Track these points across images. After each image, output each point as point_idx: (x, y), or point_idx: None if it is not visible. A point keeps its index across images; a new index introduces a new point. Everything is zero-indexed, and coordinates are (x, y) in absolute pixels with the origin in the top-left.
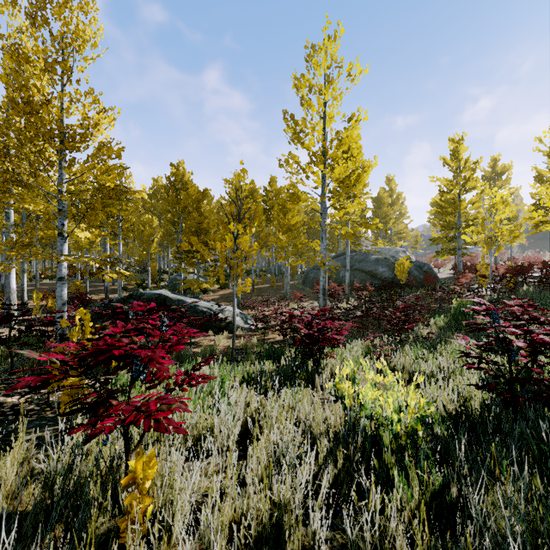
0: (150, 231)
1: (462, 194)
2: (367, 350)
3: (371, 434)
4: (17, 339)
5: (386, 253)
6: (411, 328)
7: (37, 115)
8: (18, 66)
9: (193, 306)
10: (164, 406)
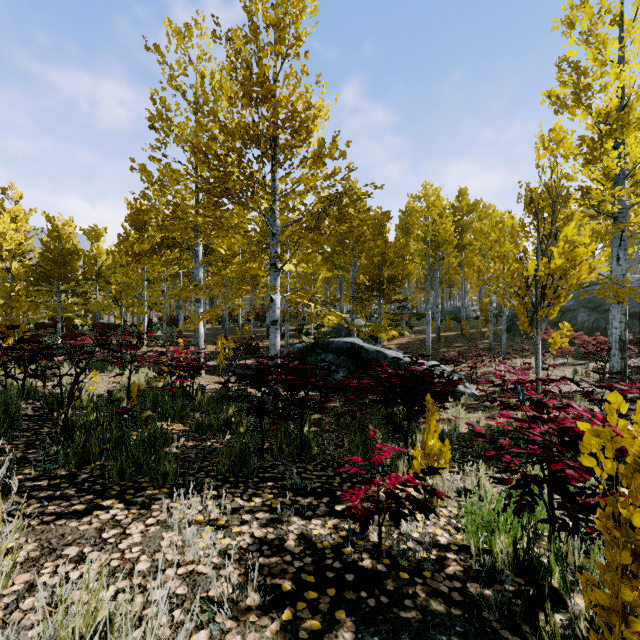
0: (314, 268)
1: None
2: None
3: None
4: (275, 410)
5: None
6: None
7: (270, 99)
8: (244, 44)
9: (396, 360)
10: None
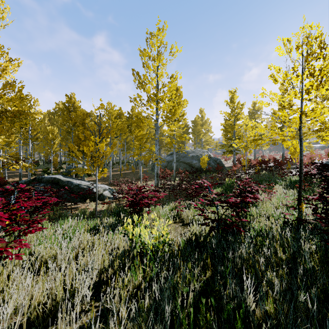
0: (52, 137)
1: (236, 121)
2: (172, 208)
3: (138, 252)
4: None
5: (197, 153)
6: (197, 195)
7: None
8: None
9: (77, 185)
10: (4, 244)
